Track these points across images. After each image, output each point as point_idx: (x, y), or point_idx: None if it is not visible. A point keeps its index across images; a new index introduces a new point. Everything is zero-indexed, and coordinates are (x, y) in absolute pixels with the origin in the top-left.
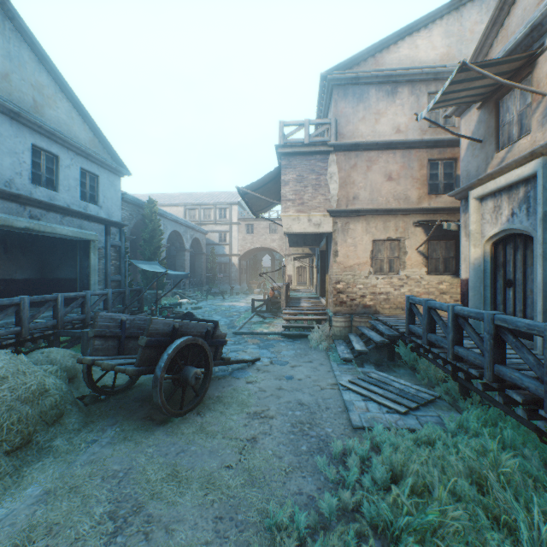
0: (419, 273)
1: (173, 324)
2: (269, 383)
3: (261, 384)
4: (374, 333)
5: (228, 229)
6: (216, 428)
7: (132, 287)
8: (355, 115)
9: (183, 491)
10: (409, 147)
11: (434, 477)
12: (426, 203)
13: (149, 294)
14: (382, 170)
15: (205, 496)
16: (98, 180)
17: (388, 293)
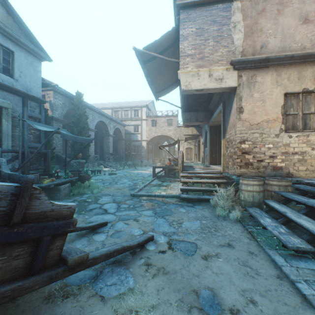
0: None
1: None
2: None
3: None
4: None
5: (140, 123)
6: None
7: (53, 154)
8: None
9: None
10: None
11: None
12: None
13: (75, 162)
14: (296, 12)
15: None
16: (14, 56)
17: (304, 153)
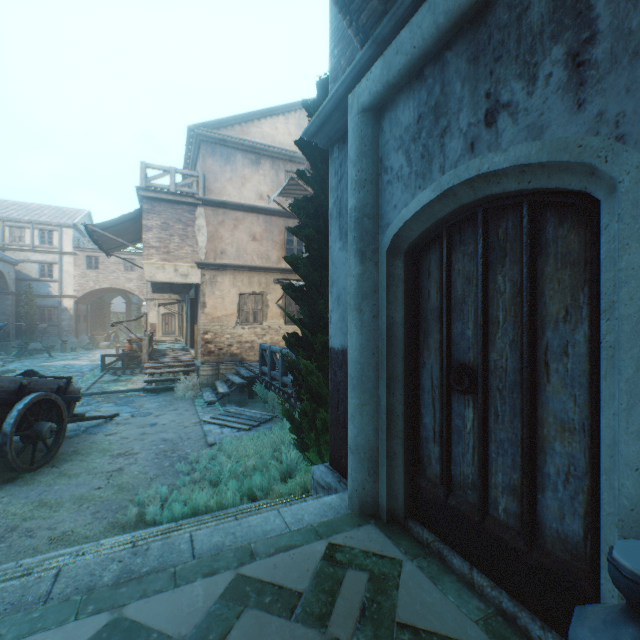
0: (279, 323)
1: (21, 381)
2: (132, 431)
3: (123, 434)
4: (237, 377)
5: (57, 260)
6: (79, 471)
7: None
8: (223, 175)
9: (57, 509)
10: (271, 214)
11: (248, 446)
12: (284, 264)
13: None
14: (248, 230)
15: (81, 506)
16: None
17: (253, 342)
